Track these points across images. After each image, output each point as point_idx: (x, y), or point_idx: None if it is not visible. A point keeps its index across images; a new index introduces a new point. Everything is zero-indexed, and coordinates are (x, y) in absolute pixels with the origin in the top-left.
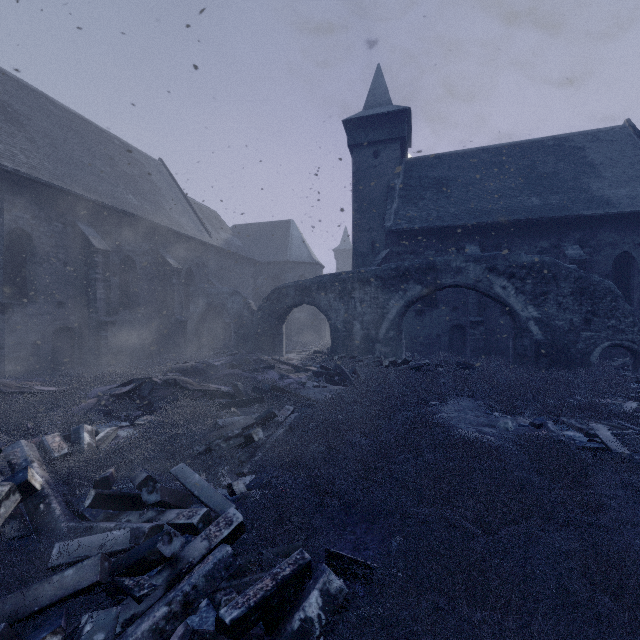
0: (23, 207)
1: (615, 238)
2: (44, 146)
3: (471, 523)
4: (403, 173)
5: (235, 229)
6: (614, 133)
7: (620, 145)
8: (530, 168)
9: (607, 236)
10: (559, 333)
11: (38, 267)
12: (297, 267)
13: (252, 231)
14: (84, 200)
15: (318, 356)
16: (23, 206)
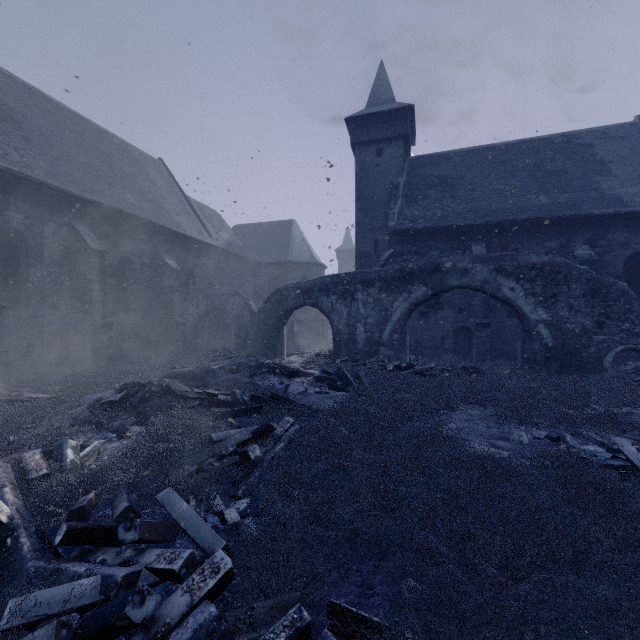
0: (16, 207)
1: (626, 238)
2: (39, 144)
3: (496, 568)
4: (407, 172)
5: (236, 229)
6: (624, 130)
7: (631, 142)
8: (537, 166)
9: (618, 236)
10: (570, 336)
11: (32, 268)
12: (299, 267)
13: (253, 231)
14: (80, 200)
15: (320, 359)
16: (16, 206)
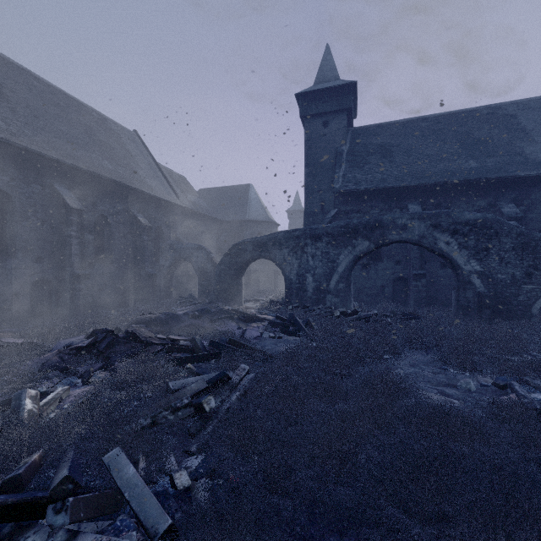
0: (3, 170)
1: None
2: (25, 115)
3: None
4: (350, 141)
5: (201, 192)
6: None
7: None
8: (466, 134)
9: (540, 195)
10: (501, 286)
11: (17, 225)
12: (255, 225)
13: (216, 194)
14: (61, 164)
15: (274, 305)
16: (3, 169)
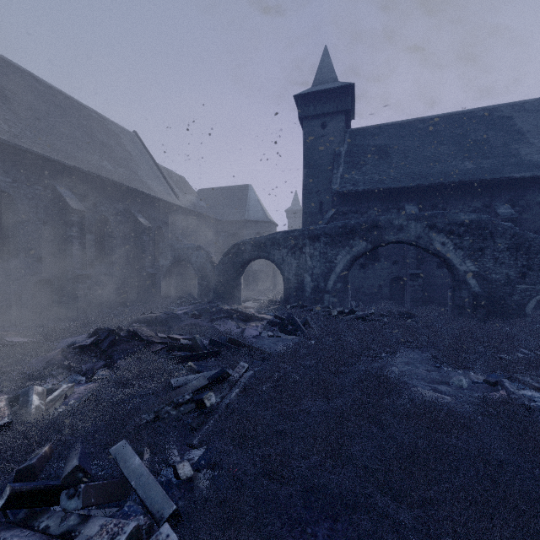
0: (5, 171)
1: None
2: (27, 117)
3: None
4: (348, 142)
5: (200, 192)
6: (539, 104)
7: None
8: (463, 136)
9: (536, 196)
10: (495, 286)
11: (19, 226)
12: (254, 225)
13: (215, 194)
14: (62, 165)
15: (272, 305)
16: (5, 170)
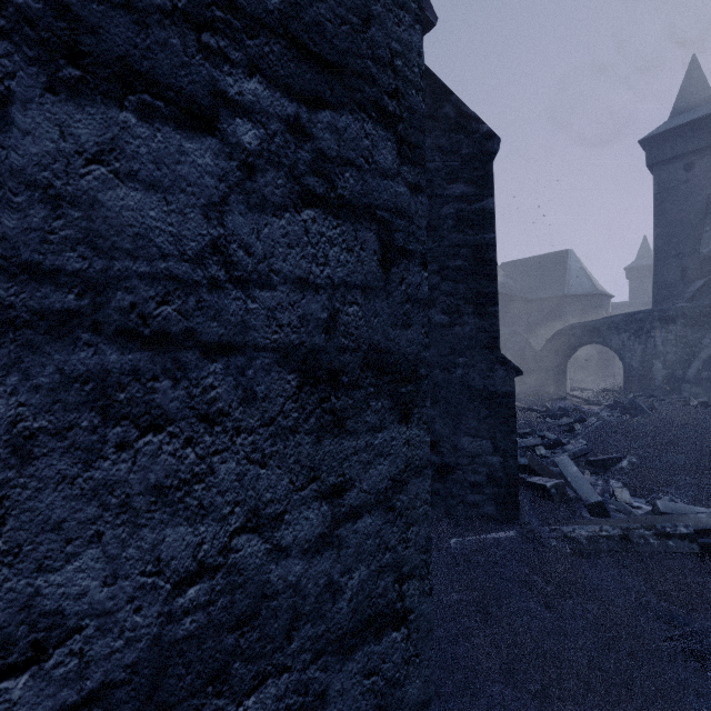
0: None
1: None
2: None
3: None
4: None
5: (503, 267)
6: None
7: None
8: None
9: None
10: None
11: None
12: (577, 301)
13: (522, 267)
14: None
15: (608, 394)
16: None
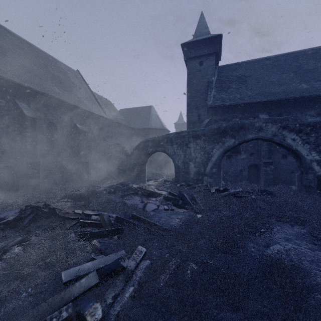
0: None
1: None
2: None
3: None
4: (217, 74)
5: (121, 111)
6: None
7: None
8: (298, 67)
9: None
10: None
11: None
12: (155, 131)
13: (130, 112)
14: (21, 87)
15: (167, 183)
16: None
